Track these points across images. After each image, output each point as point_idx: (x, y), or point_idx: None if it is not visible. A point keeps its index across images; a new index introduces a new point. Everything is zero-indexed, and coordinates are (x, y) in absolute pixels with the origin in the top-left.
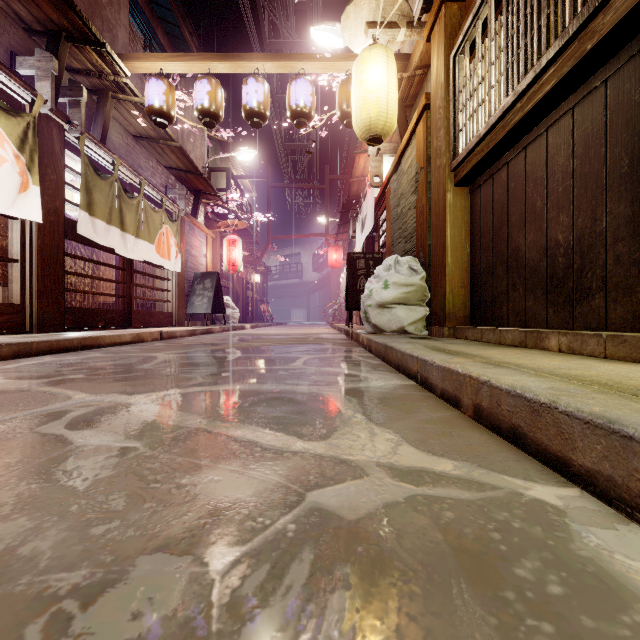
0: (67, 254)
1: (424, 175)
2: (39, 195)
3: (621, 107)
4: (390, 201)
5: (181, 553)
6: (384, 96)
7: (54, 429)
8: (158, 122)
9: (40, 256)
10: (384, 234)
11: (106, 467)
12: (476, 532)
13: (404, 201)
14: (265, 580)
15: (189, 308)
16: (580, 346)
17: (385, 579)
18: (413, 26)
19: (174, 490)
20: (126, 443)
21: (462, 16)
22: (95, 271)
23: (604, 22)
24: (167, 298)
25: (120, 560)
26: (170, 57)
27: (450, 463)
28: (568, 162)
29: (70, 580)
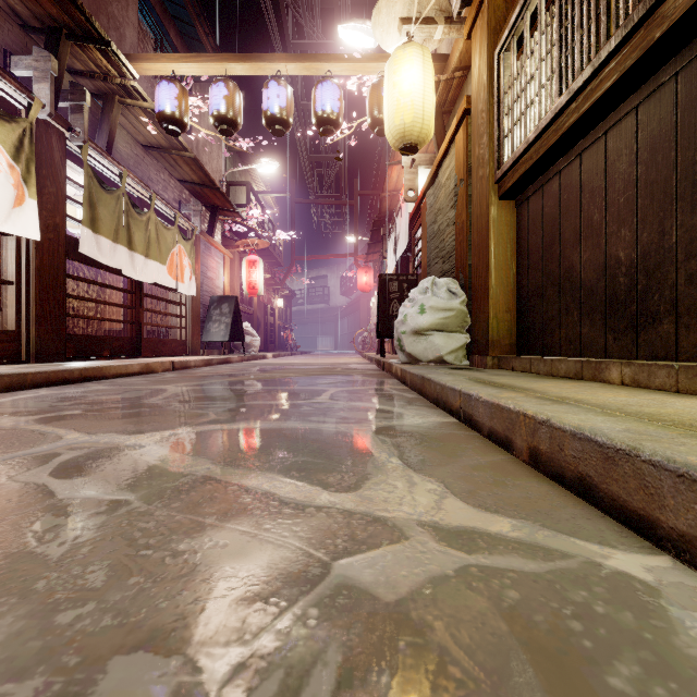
0: (68, 275)
1: (464, 188)
2: (36, 210)
3: (694, 104)
4: (426, 217)
5: (169, 652)
6: (420, 100)
7: (35, 477)
8: (170, 130)
9: (38, 277)
10: (419, 254)
11: (89, 527)
12: (550, 620)
13: (442, 217)
14: (277, 695)
15: (205, 335)
16: (647, 378)
17: (437, 694)
18: (452, 22)
19: (169, 559)
20: (118, 495)
21: (507, 9)
22: (101, 295)
23: (676, 5)
24: (180, 324)
25: (87, 663)
26: (183, 58)
27: (507, 522)
28: (631, 169)
29: (16, 695)
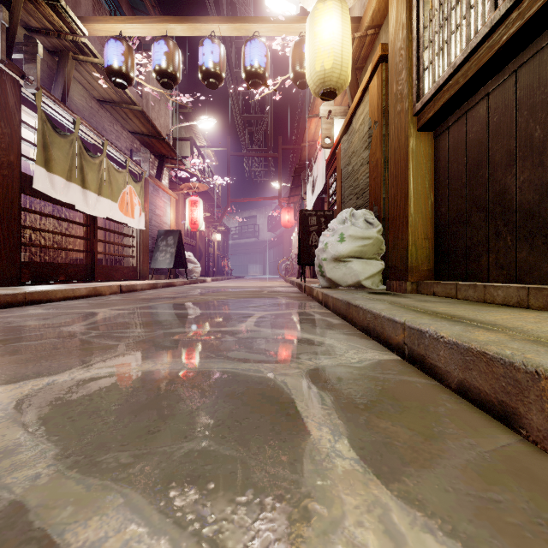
0: (25, 209)
1: (378, 128)
2: None
3: None
4: (340, 161)
5: None
6: (339, 48)
7: None
8: (117, 83)
9: None
10: (334, 194)
11: None
12: None
13: (355, 158)
14: None
15: (153, 263)
16: None
17: None
18: None
19: None
20: None
21: None
22: (67, 229)
23: None
24: (132, 254)
25: None
26: (129, 19)
27: None
28: None
29: None
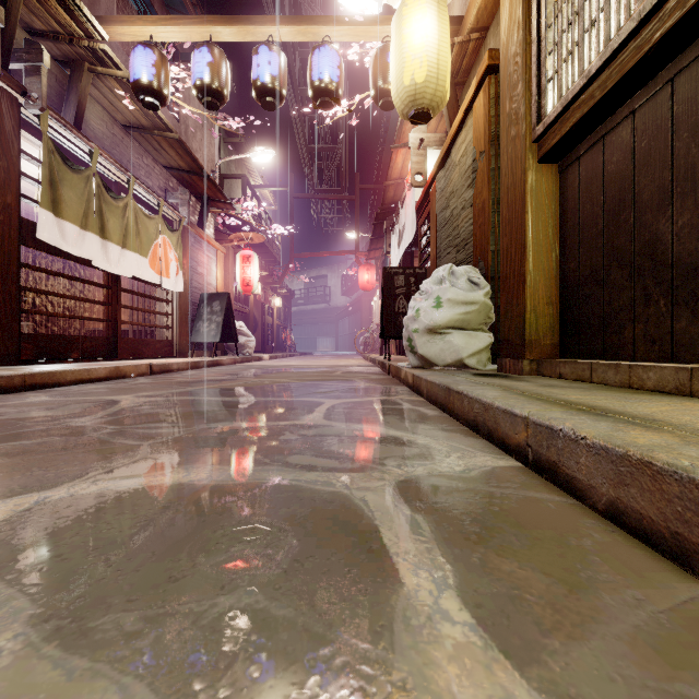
0: (26, 265)
1: (485, 160)
2: None
3: None
4: (436, 203)
5: None
6: (434, 55)
7: None
8: (147, 102)
9: None
10: (427, 246)
11: None
12: None
13: (455, 200)
14: None
15: (194, 335)
16: None
17: None
18: None
19: None
20: None
21: None
22: (84, 292)
23: None
24: (166, 323)
25: None
26: (161, 20)
27: None
28: None
29: None
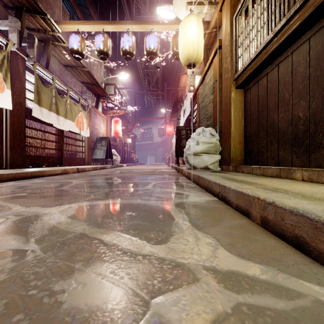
0: (27, 127)
1: (218, 84)
2: (10, 94)
3: None
4: (199, 99)
5: None
6: (196, 41)
7: None
8: (76, 57)
9: (11, 127)
10: (195, 117)
11: (3, 271)
12: None
13: (206, 99)
14: None
15: (94, 156)
16: (317, 177)
17: None
18: (212, 4)
19: (45, 298)
20: (28, 247)
21: None
22: (45, 136)
23: None
24: (82, 150)
25: None
26: (82, 22)
27: (257, 267)
28: (306, 70)
29: None
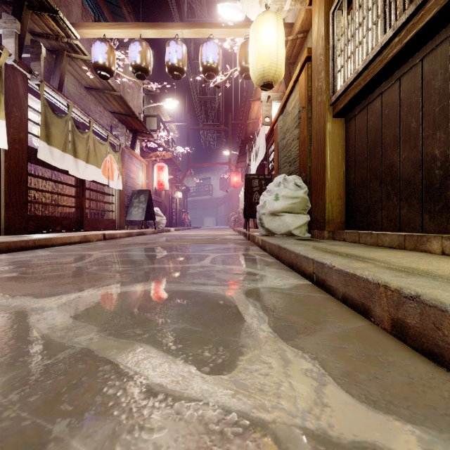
0: (30, 174)
1: (305, 112)
2: (5, 127)
3: None
4: (277, 136)
5: None
6: (274, 50)
7: None
8: (102, 75)
9: (6, 175)
10: (272, 161)
11: None
12: None
13: (289, 134)
14: None
15: (128, 216)
16: None
17: None
18: None
19: None
20: None
21: None
22: (59, 189)
23: None
24: (111, 209)
25: None
26: (111, 25)
27: (409, 431)
28: (446, 84)
29: None
